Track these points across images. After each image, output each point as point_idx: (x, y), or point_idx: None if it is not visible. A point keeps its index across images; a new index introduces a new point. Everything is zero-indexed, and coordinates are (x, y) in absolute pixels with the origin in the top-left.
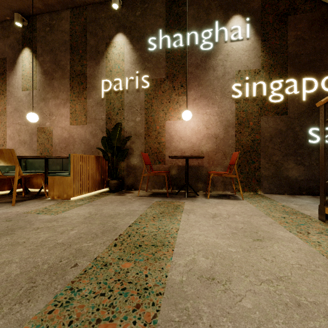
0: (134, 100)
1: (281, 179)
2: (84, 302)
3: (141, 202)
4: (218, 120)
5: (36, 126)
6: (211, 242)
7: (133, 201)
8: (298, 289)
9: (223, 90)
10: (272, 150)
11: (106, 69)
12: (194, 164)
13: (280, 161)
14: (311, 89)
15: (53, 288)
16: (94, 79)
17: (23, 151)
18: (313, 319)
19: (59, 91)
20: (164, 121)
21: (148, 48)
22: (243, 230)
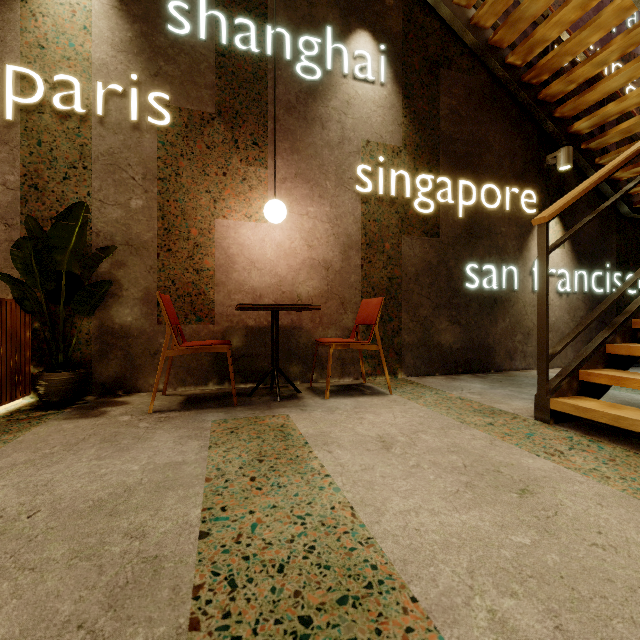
0: (124, 151)
1: (431, 349)
2: None
3: (176, 432)
4: (330, 231)
5: None
6: (460, 528)
7: (146, 430)
8: None
9: (340, 172)
10: (419, 298)
11: (24, 38)
12: (283, 323)
13: (429, 317)
14: (469, 200)
15: None
16: None
17: None
18: None
19: None
20: (211, 219)
21: (167, 25)
22: (474, 471)
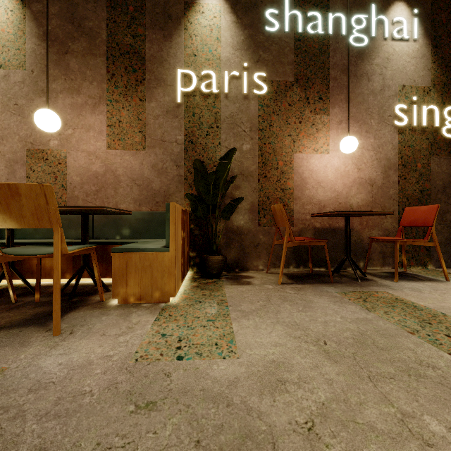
0: (239, 113)
1: None
2: None
3: (323, 298)
4: (374, 157)
5: (23, 145)
6: None
7: (299, 295)
8: None
9: (381, 112)
10: (446, 205)
11: (186, 51)
12: (339, 225)
13: None
14: None
15: None
16: (160, 65)
17: None
18: None
19: (81, 80)
20: (291, 154)
21: (265, 27)
22: None
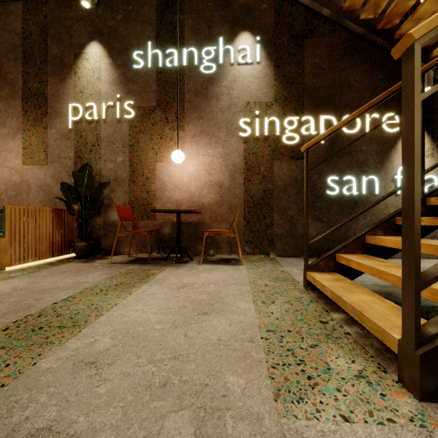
0: (114, 134)
1: (297, 239)
2: None
3: (105, 271)
4: (222, 163)
5: None
6: (142, 318)
7: (96, 269)
8: (183, 368)
9: (228, 126)
10: (287, 203)
11: (76, 90)
12: (193, 220)
13: (295, 216)
14: None
15: None
16: (58, 101)
17: None
18: (162, 399)
19: (6, 117)
20: (154, 163)
21: (133, 65)
22: (199, 302)
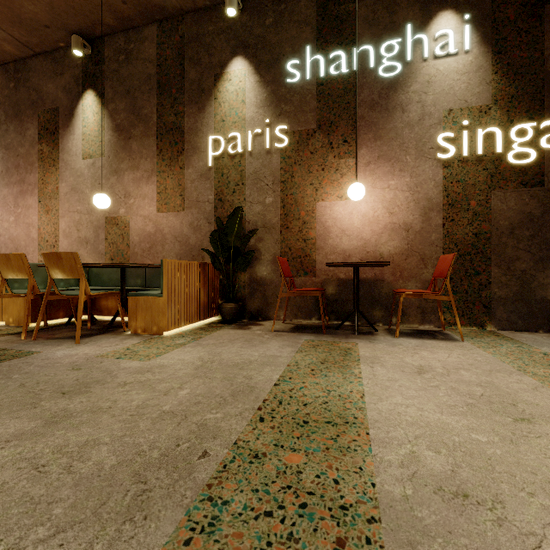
0: (262, 169)
1: (532, 304)
2: (240, 527)
3: (282, 342)
4: (410, 198)
5: (104, 215)
6: (433, 420)
7: (267, 339)
8: None
9: (420, 145)
10: (515, 251)
11: (216, 119)
12: (367, 276)
13: (529, 270)
14: None
15: (178, 495)
16: (196, 135)
17: (85, 255)
18: None
19: (139, 158)
20: (313, 203)
21: (286, 80)
22: (486, 399)
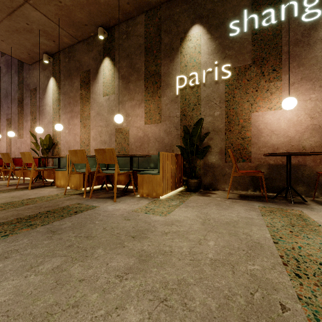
0: (212, 93)
1: None
2: None
3: (242, 207)
4: None
5: (114, 127)
6: None
7: (229, 204)
8: None
9: None
10: None
11: (181, 65)
12: (292, 162)
13: None
14: None
15: None
16: (168, 76)
17: None
18: None
19: (134, 93)
20: (249, 113)
21: (229, 34)
22: None
